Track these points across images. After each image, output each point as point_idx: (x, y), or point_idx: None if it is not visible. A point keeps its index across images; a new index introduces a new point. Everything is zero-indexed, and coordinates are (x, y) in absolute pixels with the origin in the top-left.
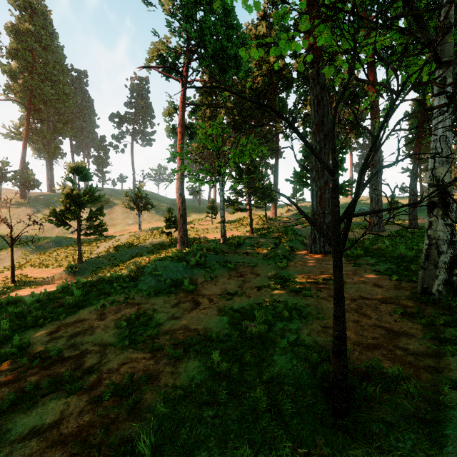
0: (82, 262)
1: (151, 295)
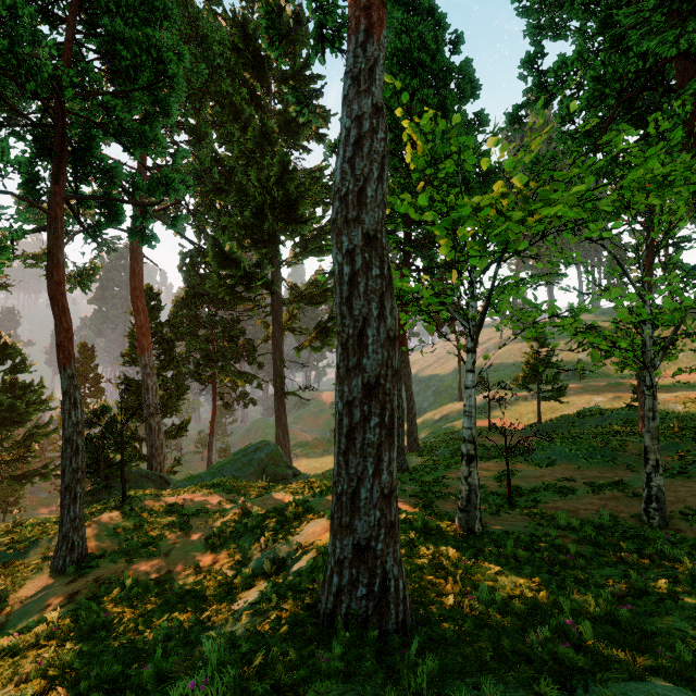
0: (540, 423)
1: (529, 465)
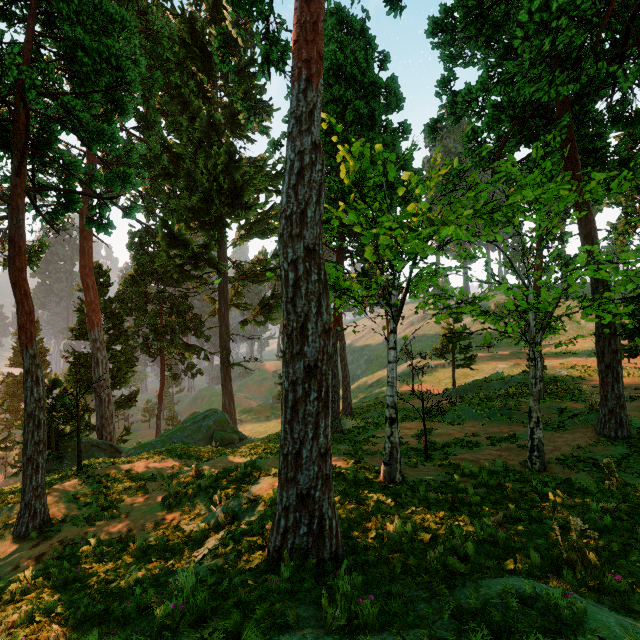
0: (455, 387)
1: (444, 423)
